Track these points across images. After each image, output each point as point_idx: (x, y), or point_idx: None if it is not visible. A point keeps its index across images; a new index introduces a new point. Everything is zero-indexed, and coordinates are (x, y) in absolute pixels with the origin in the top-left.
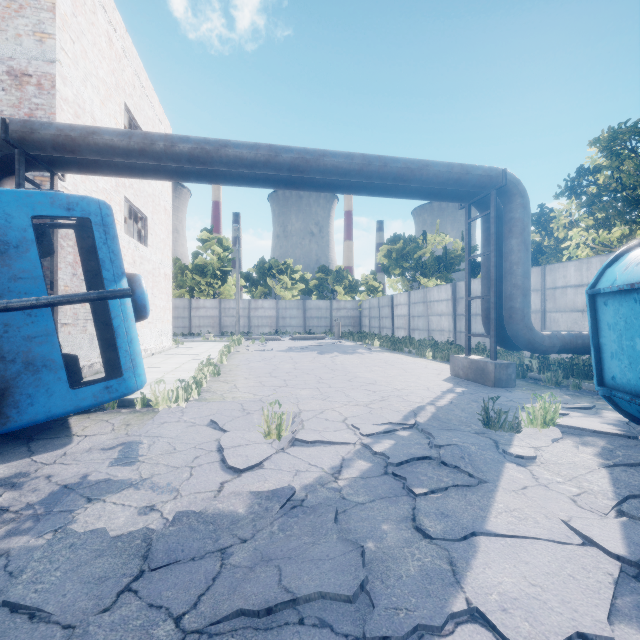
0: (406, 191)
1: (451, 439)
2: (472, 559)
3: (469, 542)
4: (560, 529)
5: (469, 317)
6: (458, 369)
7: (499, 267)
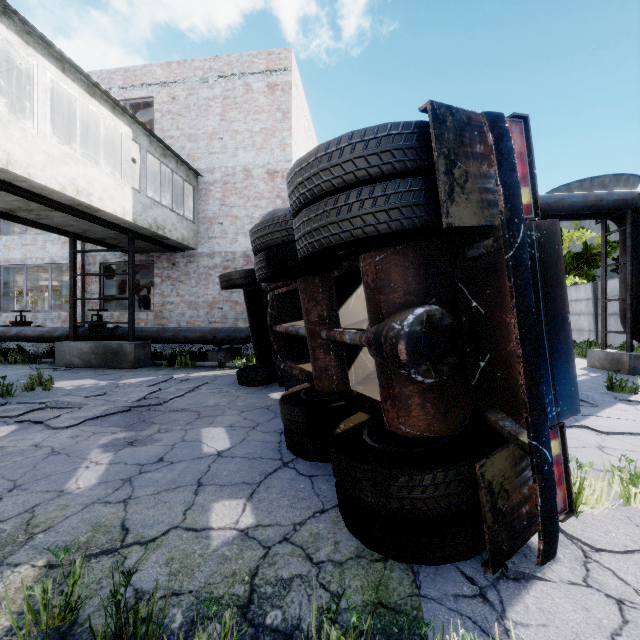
0: (543, 217)
1: (580, 392)
2: (585, 419)
3: (585, 416)
4: (639, 418)
5: (605, 317)
6: (594, 361)
7: (637, 273)
